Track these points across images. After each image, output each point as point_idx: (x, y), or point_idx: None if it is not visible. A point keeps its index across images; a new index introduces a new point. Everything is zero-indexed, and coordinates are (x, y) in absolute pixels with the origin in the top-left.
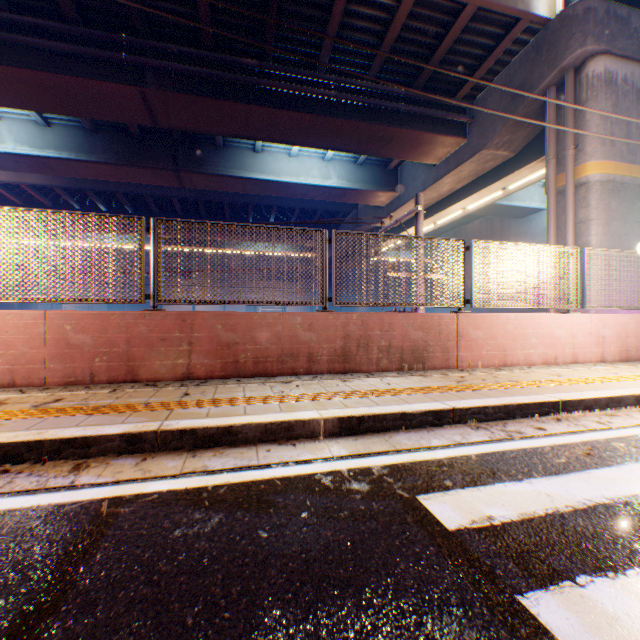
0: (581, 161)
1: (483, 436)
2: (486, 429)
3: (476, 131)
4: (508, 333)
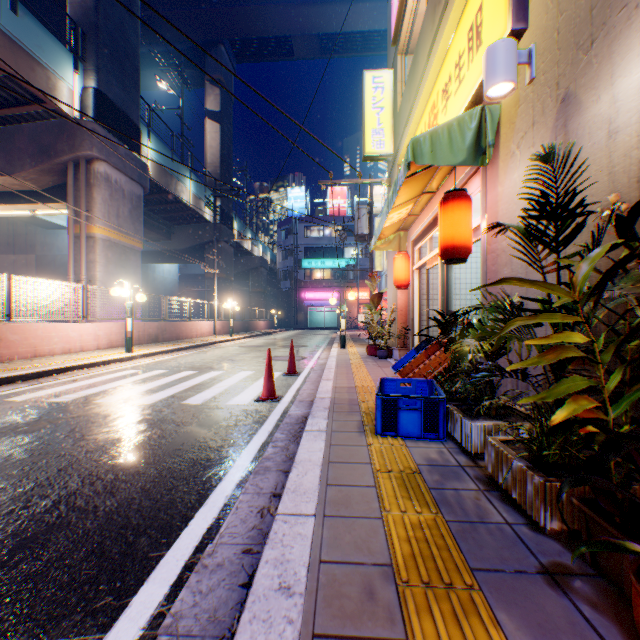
0: (93, 223)
1: (29, 385)
2: (30, 383)
3: (5, 156)
4: (40, 336)
